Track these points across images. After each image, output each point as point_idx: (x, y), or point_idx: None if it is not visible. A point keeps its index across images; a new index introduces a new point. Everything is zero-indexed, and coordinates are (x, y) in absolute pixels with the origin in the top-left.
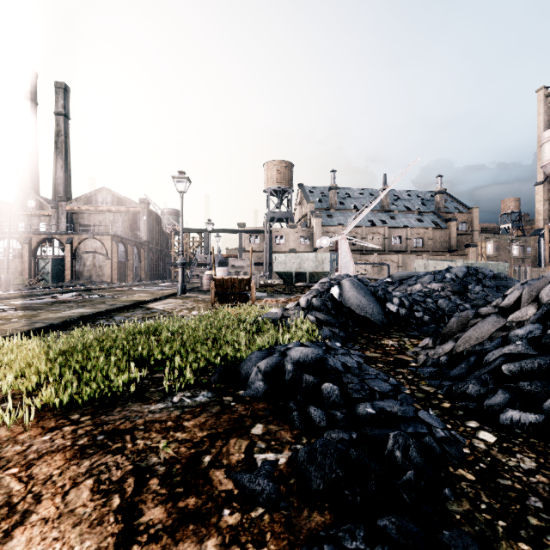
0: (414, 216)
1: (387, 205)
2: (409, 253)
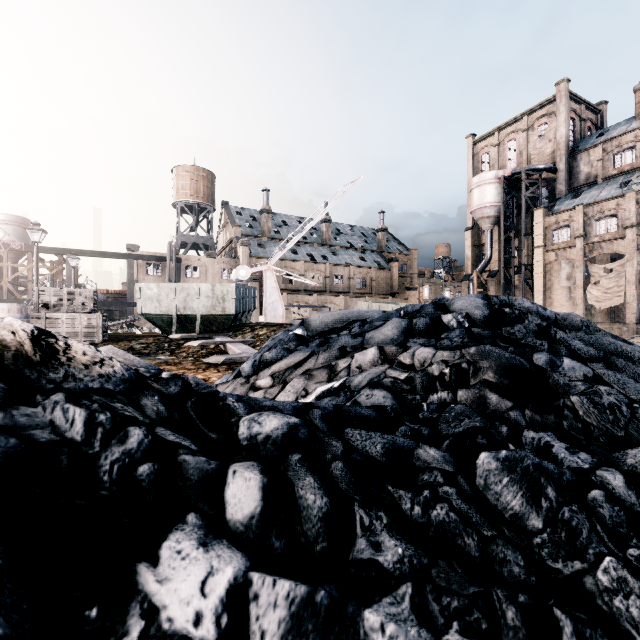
0: (357, 253)
1: (328, 239)
2: (352, 294)
